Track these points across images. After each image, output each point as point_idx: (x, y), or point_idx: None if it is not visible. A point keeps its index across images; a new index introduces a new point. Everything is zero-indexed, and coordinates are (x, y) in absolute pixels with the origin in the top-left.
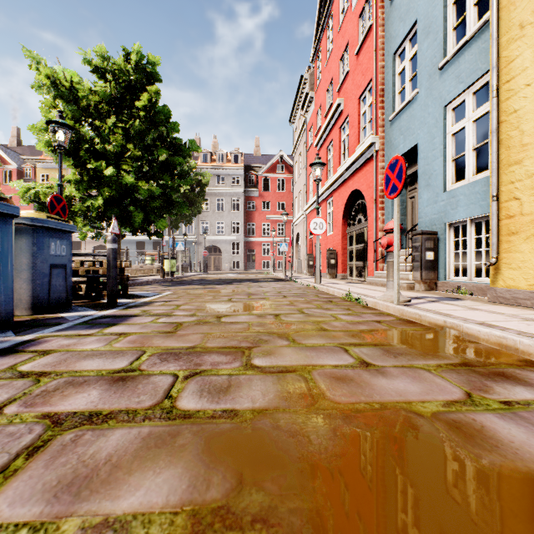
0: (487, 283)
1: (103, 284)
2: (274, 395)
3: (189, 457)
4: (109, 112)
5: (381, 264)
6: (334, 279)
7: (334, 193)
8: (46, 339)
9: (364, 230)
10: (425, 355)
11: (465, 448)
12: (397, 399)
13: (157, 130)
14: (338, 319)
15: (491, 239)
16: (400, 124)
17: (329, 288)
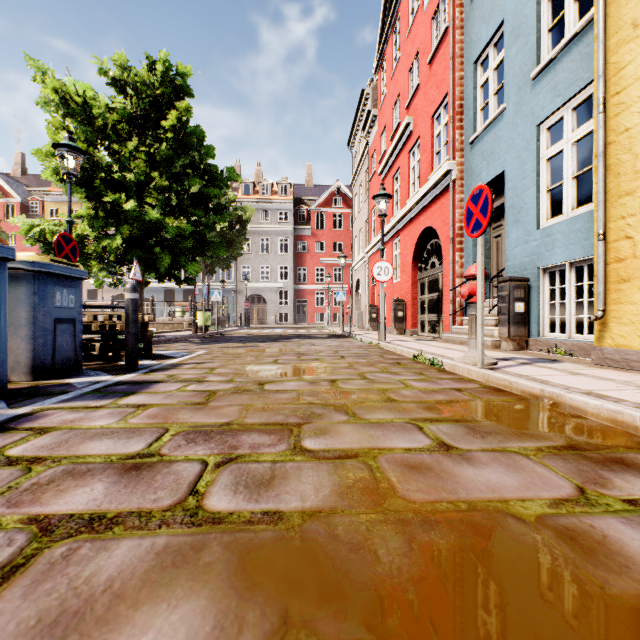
0: (591, 341)
1: (122, 342)
2: (330, 490)
3: (217, 582)
4: (130, 133)
5: (460, 317)
6: (402, 335)
7: (401, 231)
8: (46, 412)
9: (438, 276)
10: (520, 434)
11: (584, 569)
12: (489, 496)
13: (188, 155)
14: (408, 386)
15: (596, 288)
16: (482, 147)
17: (397, 346)
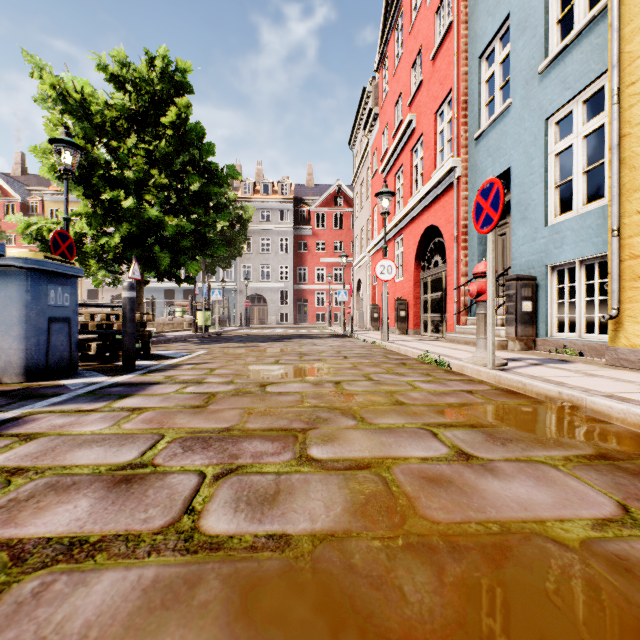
0: (602, 341)
1: (119, 341)
2: (343, 507)
3: (214, 630)
4: (129, 130)
5: (464, 316)
6: (404, 335)
7: (404, 229)
8: (34, 416)
9: (441, 275)
10: (543, 441)
11: None
12: (522, 515)
13: (187, 152)
14: (417, 388)
15: (609, 286)
16: (487, 144)
17: (401, 346)
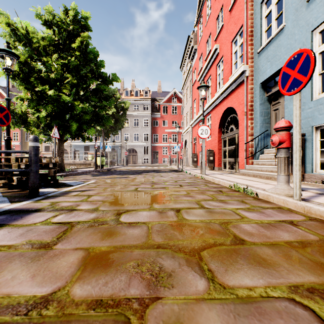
0: None
1: None
2: None
3: None
4: (53, 51)
5: (251, 159)
6: (212, 170)
7: (212, 111)
8: None
9: (235, 136)
10: None
11: None
12: None
13: (88, 65)
14: (243, 217)
15: None
16: (267, 54)
17: (215, 178)
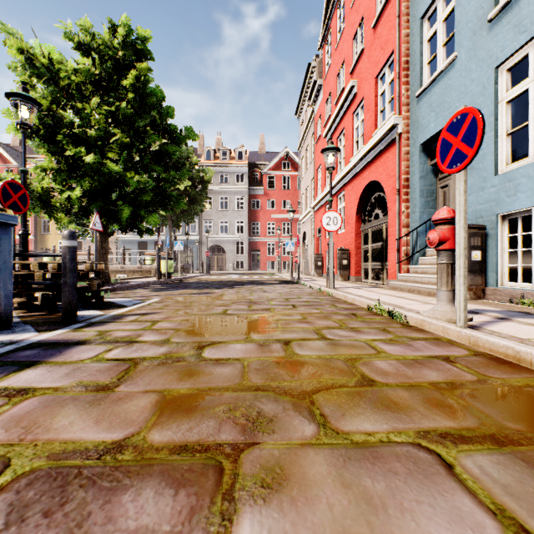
0: None
1: None
2: None
3: None
4: (93, 92)
5: (405, 265)
6: (346, 281)
7: (346, 186)
8: None
9: (382, 227)
10: None
11: None
12: None
13: (148, 114)
14: (380, 352)
15: None
16: (430, 99)
17: (348, 295)
